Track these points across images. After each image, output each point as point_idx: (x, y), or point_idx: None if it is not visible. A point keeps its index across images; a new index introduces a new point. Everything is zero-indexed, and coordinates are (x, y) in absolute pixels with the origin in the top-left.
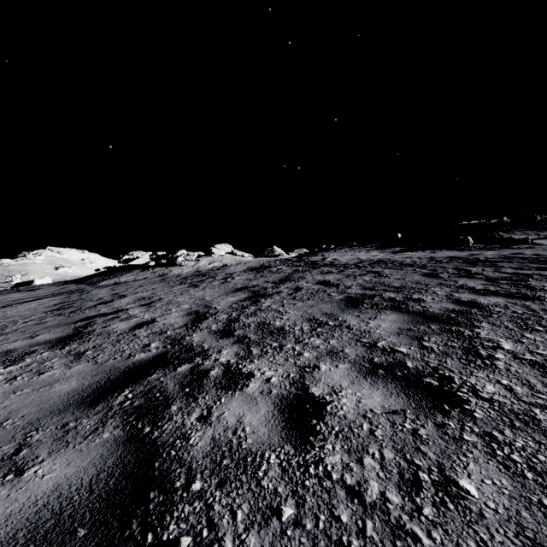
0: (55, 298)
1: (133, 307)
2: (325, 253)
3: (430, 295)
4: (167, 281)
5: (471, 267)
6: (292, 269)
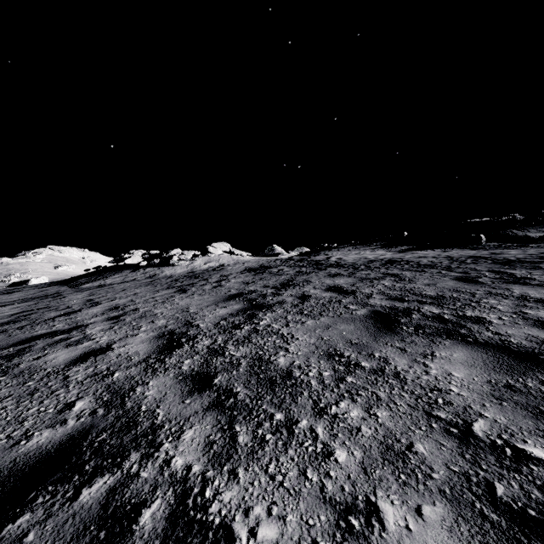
0: (21, 305)
1: (97, 321)
2: (327, 252)
3: (490, 311)
4: (155, 284)
5: (510, 269)
6: (295, 270)
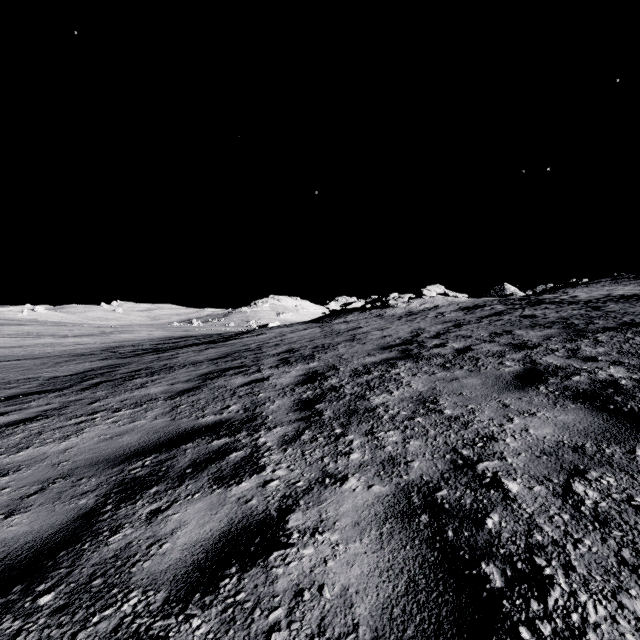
0: (315, 329)
1: (373, 331)
2: (569, 289)
3: (611, 320)
4: (386, 319)
5: None
6: (507, 307)
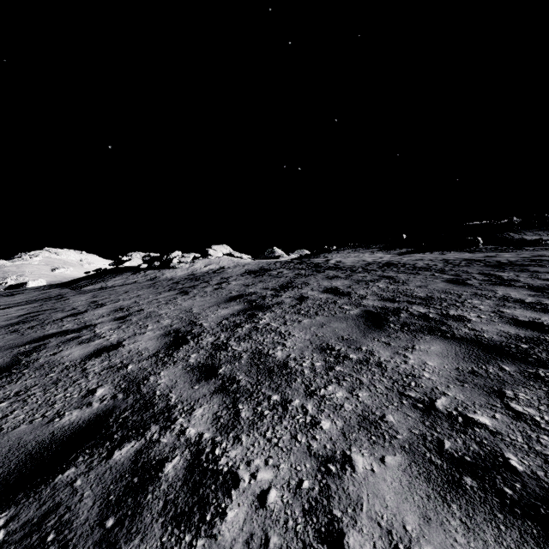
0: (26, 307)
1: (104, 321)
2: (327, 254)
3: (471, 310)
4: (157, 286)
5: (499, 271)
6: (294, 273)
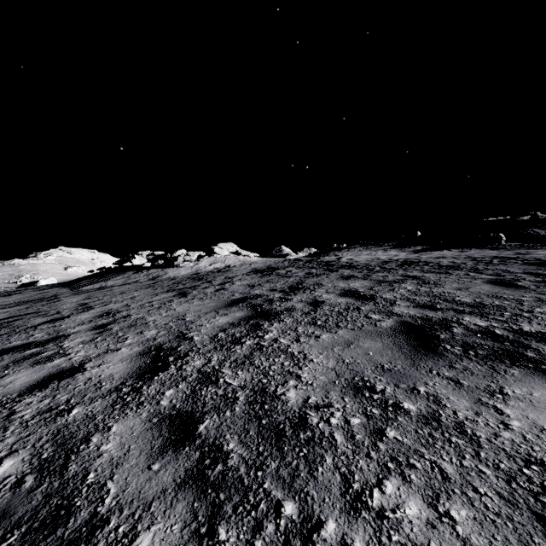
0: (11, 309)
1: (80, 331)
2: (337, 252)
3: None
4: (156, 286)
5: None
6: (304, 272)
